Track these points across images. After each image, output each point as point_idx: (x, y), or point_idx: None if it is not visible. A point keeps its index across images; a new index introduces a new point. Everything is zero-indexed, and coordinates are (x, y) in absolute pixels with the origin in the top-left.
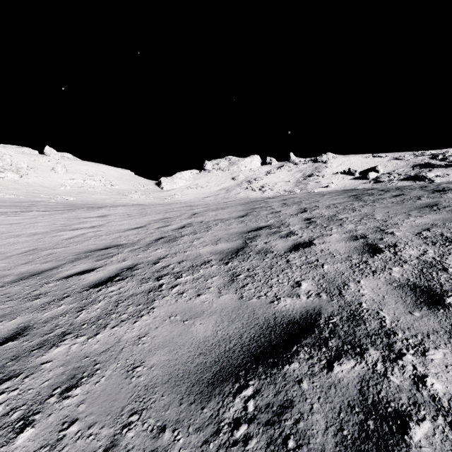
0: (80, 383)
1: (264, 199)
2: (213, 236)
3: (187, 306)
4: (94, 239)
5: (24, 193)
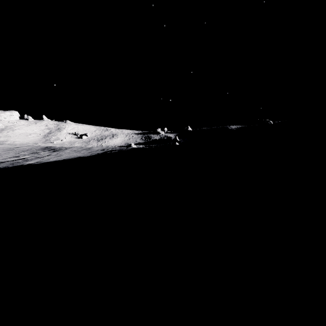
0: None
1: (14, 148)
2: None
3: None
4: None
5: None
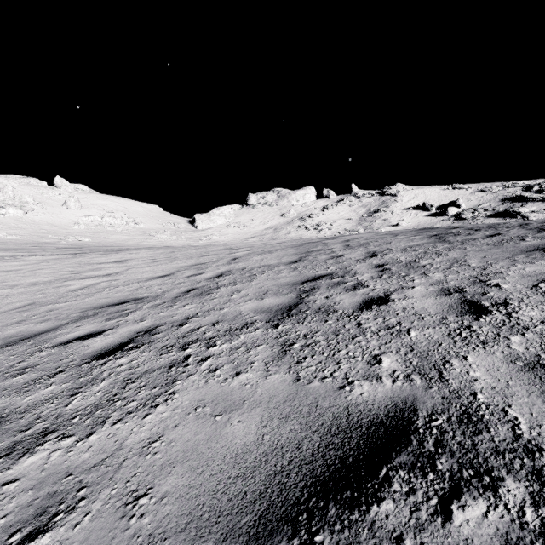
0: (51, 524)
1: (321, 240)
2: (258, 287)
3: (221, 390)
4: (107, 291)
5: (29, 233)
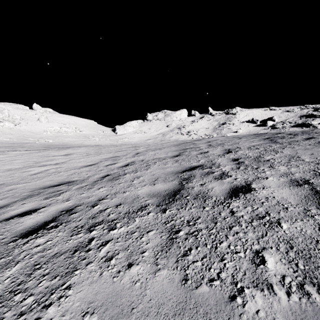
0: None
1: (192, 141)
2: (151, 175)
3: (112, 289)
4: (53, 175)
5: (17, 137)
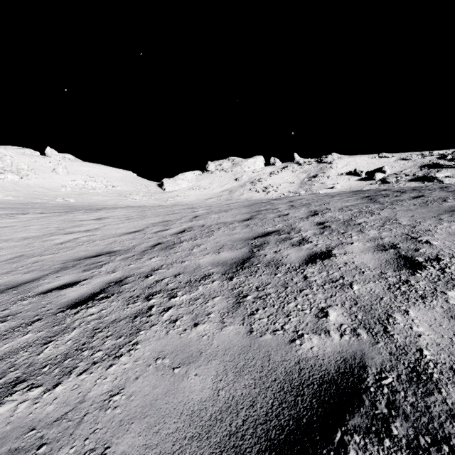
0: None
1: (269, 201)
2: (215, 242)
3: (180, 342)
4: (86, 245)
5: (24, 195)
